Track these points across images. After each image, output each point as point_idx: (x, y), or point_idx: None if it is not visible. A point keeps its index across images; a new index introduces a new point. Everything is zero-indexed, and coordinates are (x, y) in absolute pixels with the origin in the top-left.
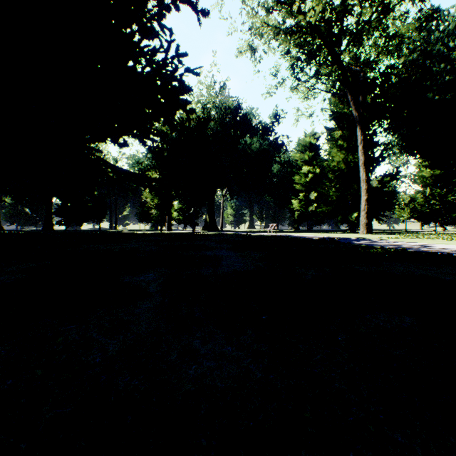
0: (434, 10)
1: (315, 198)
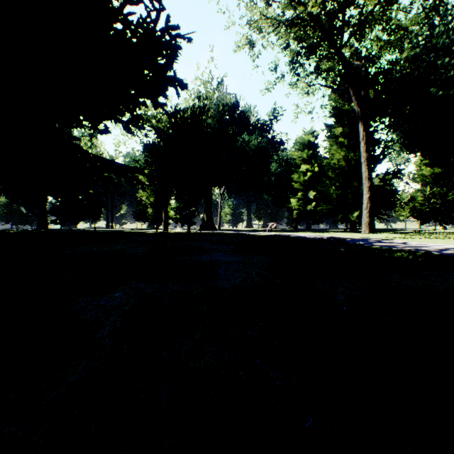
0: None
1: (314, 197)
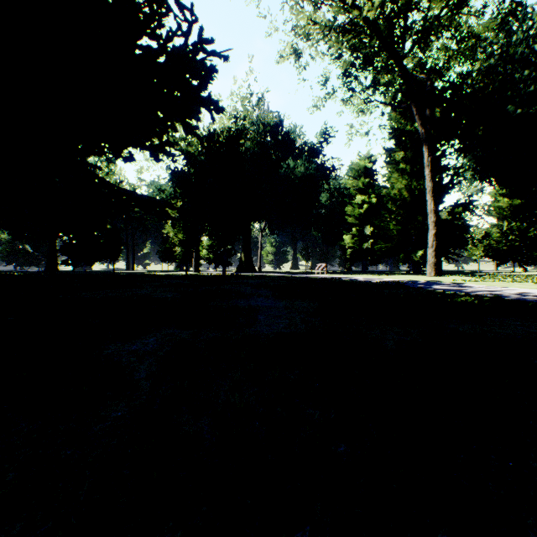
0: (520, 1)
1: (371, 233)
